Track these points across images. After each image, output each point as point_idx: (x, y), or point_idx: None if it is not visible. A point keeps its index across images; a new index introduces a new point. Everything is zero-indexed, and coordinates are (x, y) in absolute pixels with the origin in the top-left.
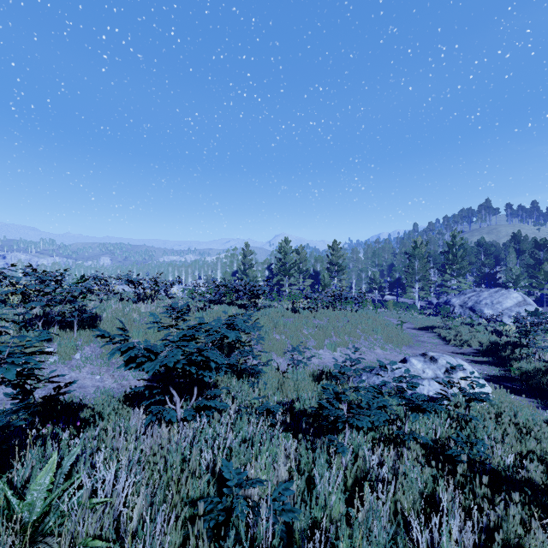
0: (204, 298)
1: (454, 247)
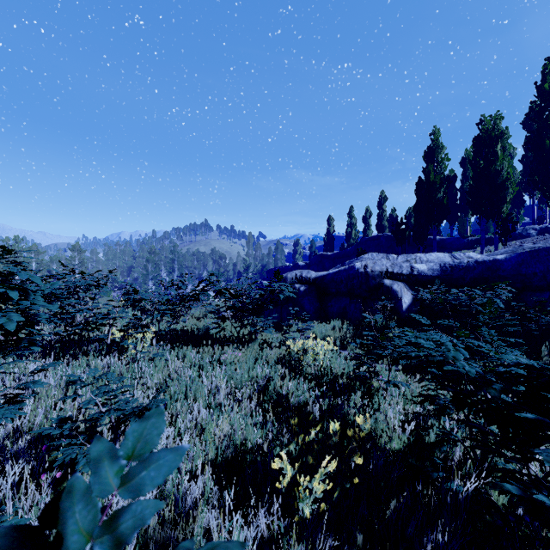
0: None
1: (176, 256)
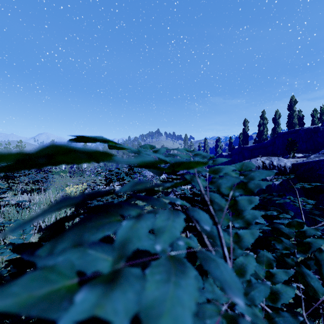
0: None
1: None
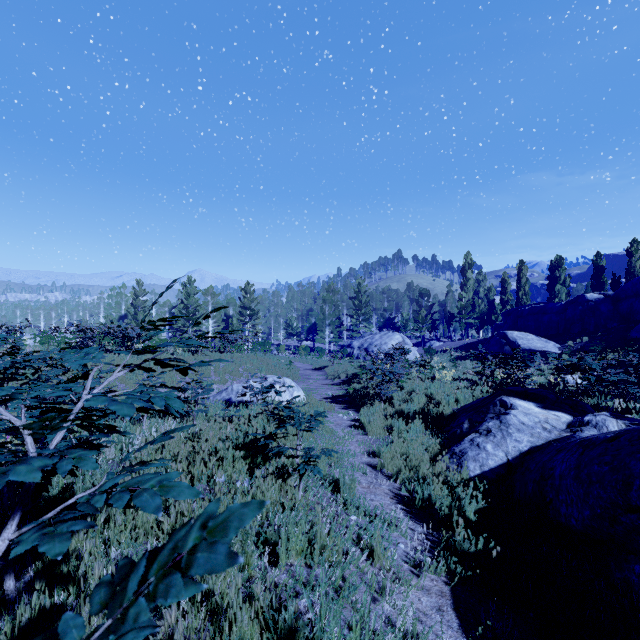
0: (60, 342)
1: (360, 294)
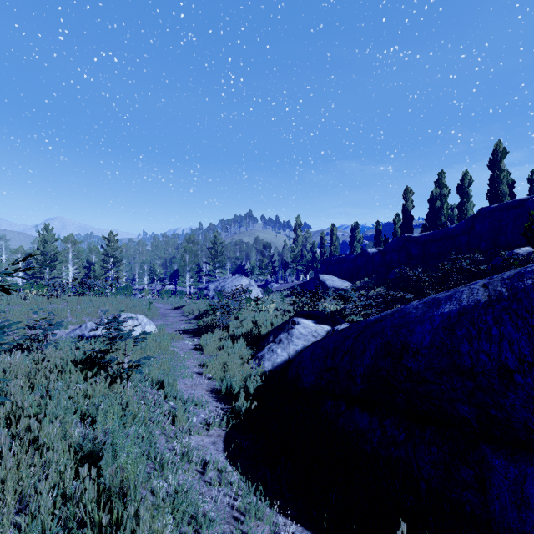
0: None
1: (216, 245)
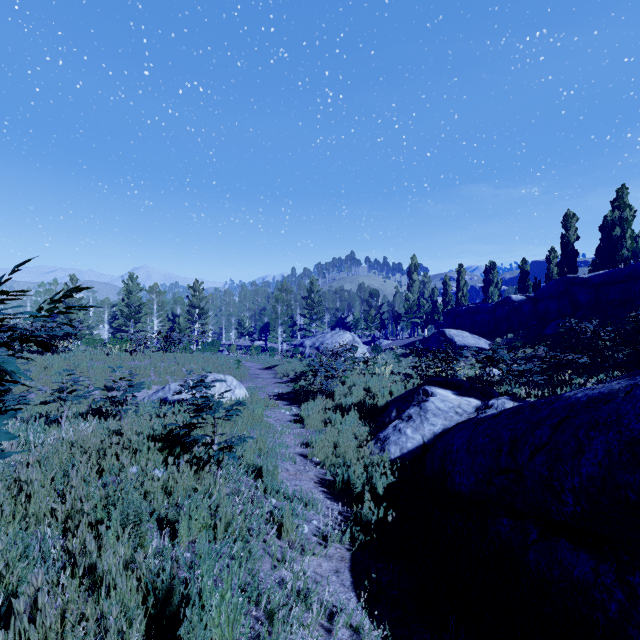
0: None
1: (312, 294)
